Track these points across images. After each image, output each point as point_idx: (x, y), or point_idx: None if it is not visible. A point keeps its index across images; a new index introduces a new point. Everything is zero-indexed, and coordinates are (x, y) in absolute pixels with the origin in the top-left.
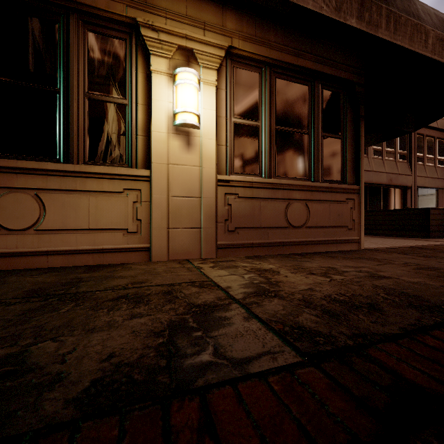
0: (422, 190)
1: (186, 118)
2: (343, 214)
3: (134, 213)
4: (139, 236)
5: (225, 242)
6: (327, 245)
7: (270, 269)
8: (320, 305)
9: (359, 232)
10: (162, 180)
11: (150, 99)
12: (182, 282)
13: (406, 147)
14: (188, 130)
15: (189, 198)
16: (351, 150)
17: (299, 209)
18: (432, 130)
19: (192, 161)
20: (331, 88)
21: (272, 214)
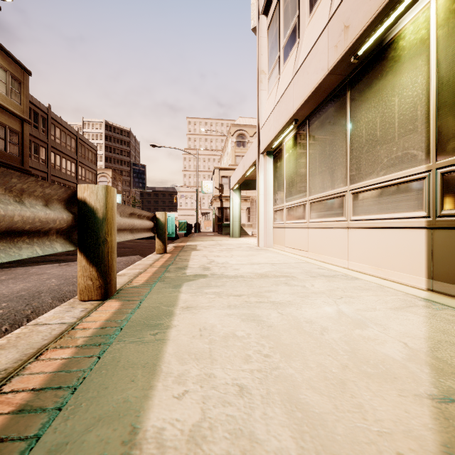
0: None
1: None
2: None
3: None
4: None
5: None
6: None
7: None
8: None
9: None
10: None
11: None
12: None
13: None
14: None
15: None
16: None
17: None
18: (60, 178)
19: None
20: None
21: None
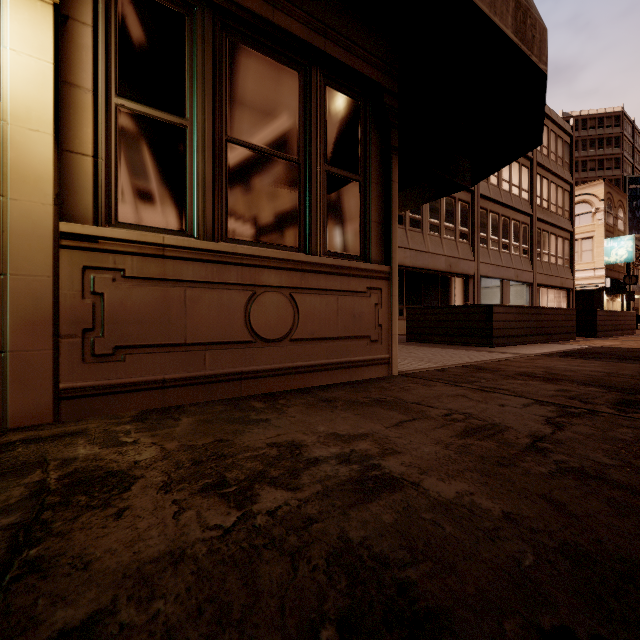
0: (485, 281)
1: None
2: (363, 315)
3: None
4: None
5: (85, 382)
6: (332, 372)
7: (126, 470)
8: None
9: (389, 345)
10: None
11: None
12: None
13: (468, 223)
14: None
15: None
16: (377, 205)
17: (276, 305)
18: (496, 204)
19: None
20: (343, 88)
21: (216, 316)
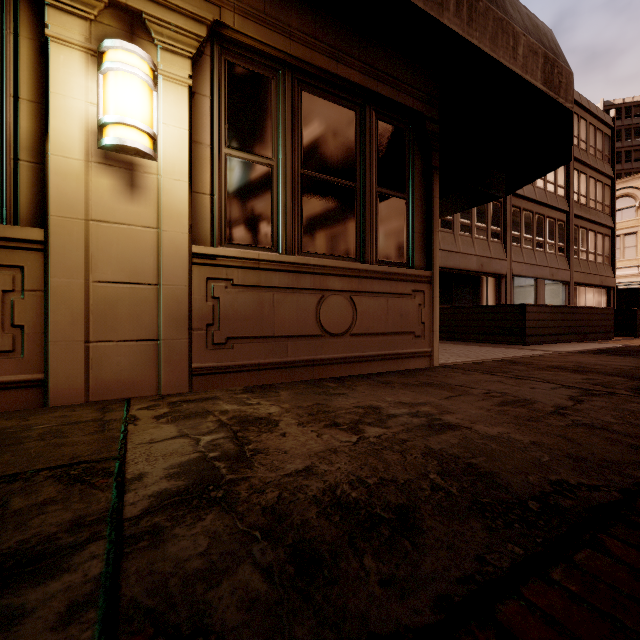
0: (519, 280)
1: (124, 137)
2: (408, 314)
3: (5, 313)
4: (17, 359)
5: (208, 364)
6: (383, 362)
7: (267, 417)
8: (298, 525)
9: (430, 340)
10: (74, 250)
11: (46, 92)
12: (48, 466)
13: (501, 223)
14: (131, 159)
15: (134, 286)
16: (420, 218)
17: (339, 305)
18: (530, 202)
19: (140, 217)
20: (391, 120)
21: (295, 315)
